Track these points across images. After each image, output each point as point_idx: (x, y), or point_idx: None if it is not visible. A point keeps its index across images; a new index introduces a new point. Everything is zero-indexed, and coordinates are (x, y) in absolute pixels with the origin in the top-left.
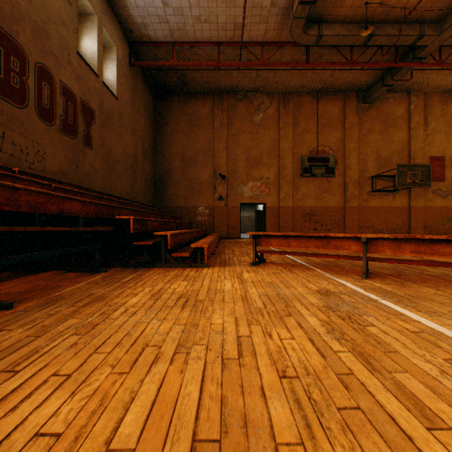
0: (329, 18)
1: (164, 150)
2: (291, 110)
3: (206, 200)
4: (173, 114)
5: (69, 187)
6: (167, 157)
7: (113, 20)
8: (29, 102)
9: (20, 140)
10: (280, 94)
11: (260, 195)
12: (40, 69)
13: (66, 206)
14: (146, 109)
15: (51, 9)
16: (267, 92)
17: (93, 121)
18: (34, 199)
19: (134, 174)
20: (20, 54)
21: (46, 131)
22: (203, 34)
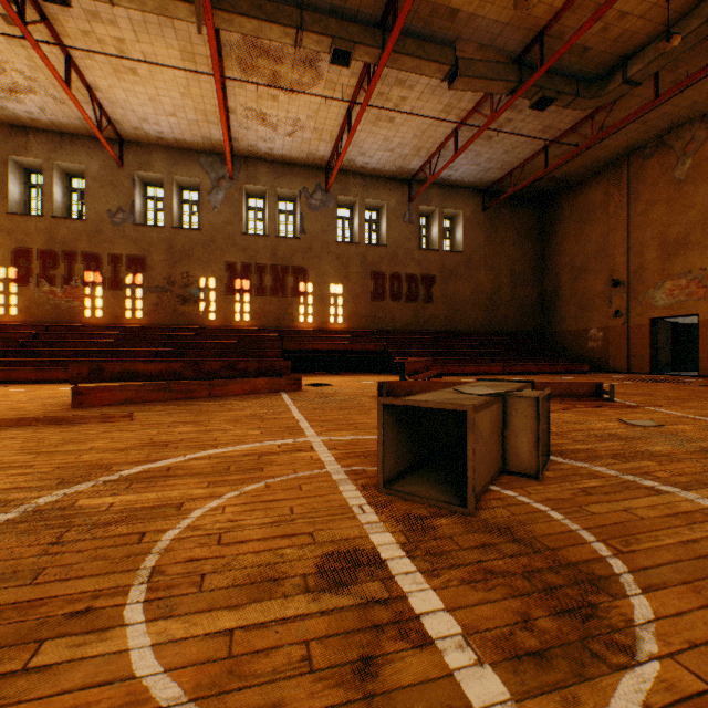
0: (638, 45)
1: (552, 264)
2: None
3: (599, 319)
4: (561, 218)
5: (403, 333)
6: (555, 271)
7: (457, 194)
8: (386, 296)
9: (382, 315)
10: None
11: (685, 301)
12: (392, 276)
13: (366, 347)
14: (519, 231)
15: (399, 240)
16: (699, 116)
17: (433, 284)
18: (352, 346)
19: (492, 306)
20: (382, 276)
21: (396, 306)
22: (524, 153)
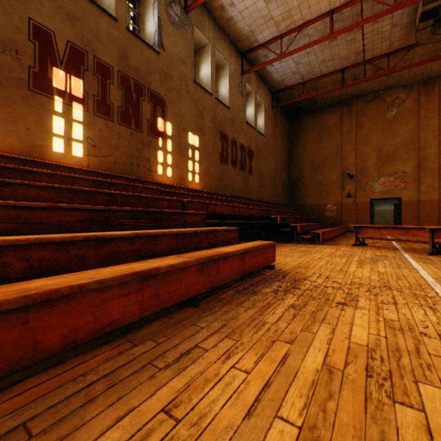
0: None
1: (297, 160)
2: (435, 96)
3: (334, 198)
4: (304, 130)
5: (244, 200)
6: (299, 165)
7: (262, 86)
8: (228, 160)
9: (226, 180)
10: (420, 83)
11: (393, 190)
12: (232, 141)
13: (252, 212)
14: (283, 132)
15: (235, 107)
16: (402, 86)
17: (252, 157)
18: (244, 210)
19: (274, 183)
20: (226, 139)
21: (234, 172)
22: (328, 69)
